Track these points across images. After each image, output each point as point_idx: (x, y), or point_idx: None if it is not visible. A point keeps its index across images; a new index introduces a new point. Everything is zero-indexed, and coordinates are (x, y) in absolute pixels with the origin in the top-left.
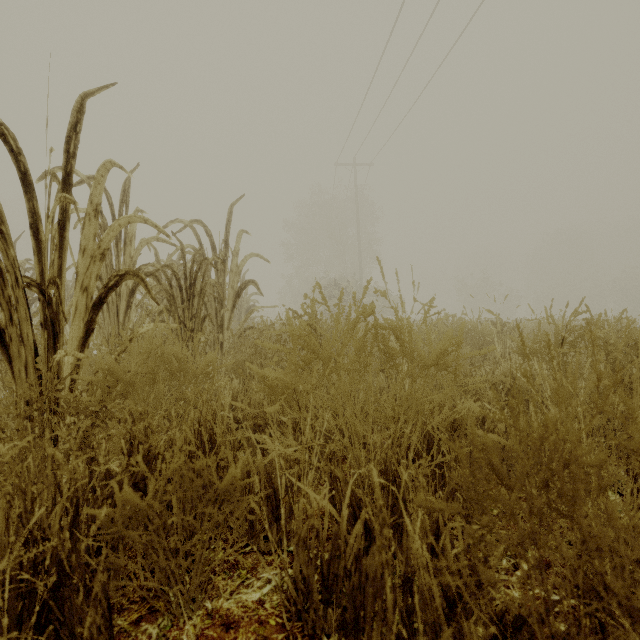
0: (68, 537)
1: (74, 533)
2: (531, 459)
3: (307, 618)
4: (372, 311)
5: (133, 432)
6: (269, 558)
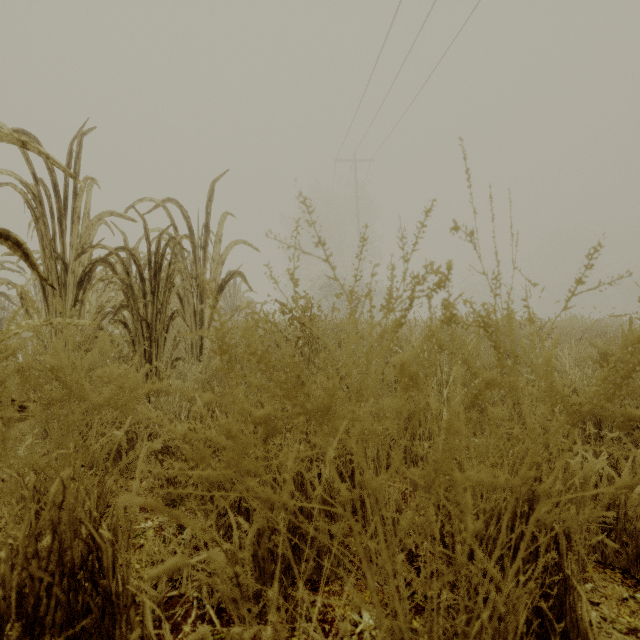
0: None
1: None
2: None
3: None
4: (441, 282)
5: None
6: None
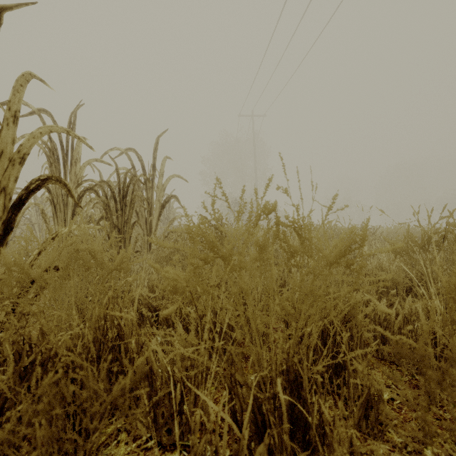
0: None
1: None
2: None
3: None
4: (273, 208)
5: (21, 335)
6: (170, 455)
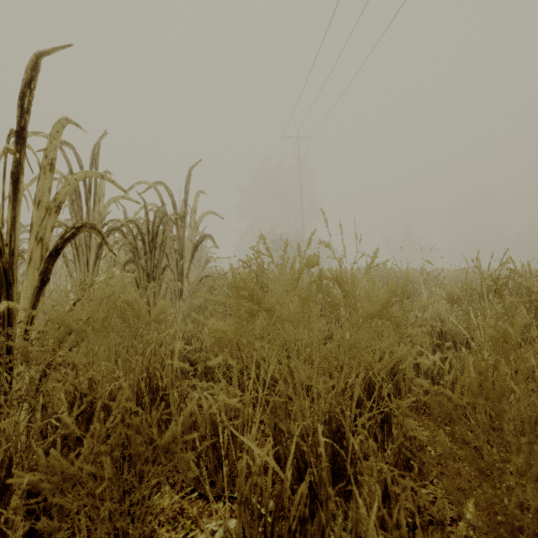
0: None
1: (5, 495)
2: (526, 452)
3: None
4: (316, 262)
5: (74, 385)
6: (214, 506)
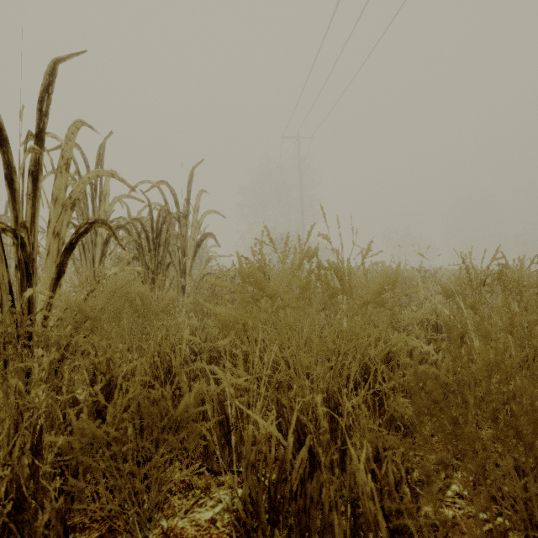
0: (27, 464)
1: (37, 458)
2: (482, 391)
3: (255, 537)
4: (315, 253)
5: (95, 363)
6: (221, 478)
